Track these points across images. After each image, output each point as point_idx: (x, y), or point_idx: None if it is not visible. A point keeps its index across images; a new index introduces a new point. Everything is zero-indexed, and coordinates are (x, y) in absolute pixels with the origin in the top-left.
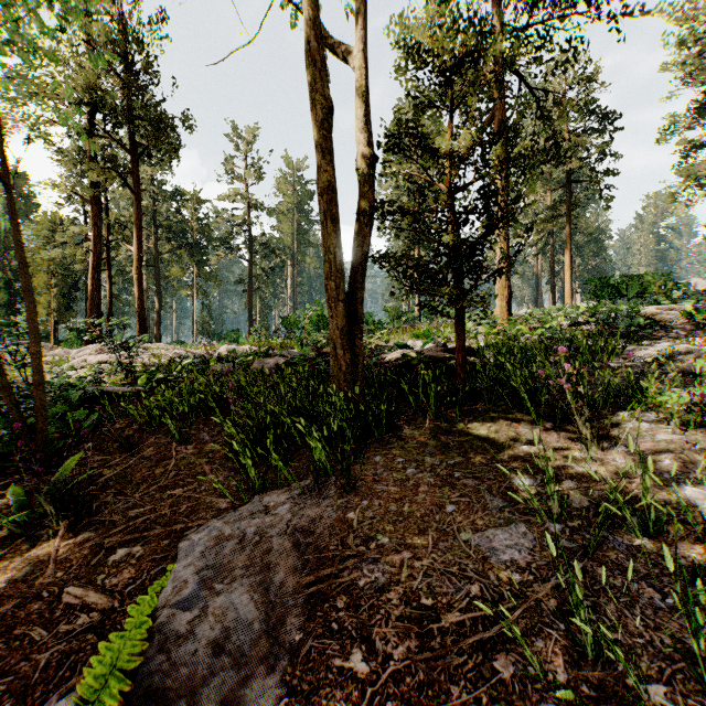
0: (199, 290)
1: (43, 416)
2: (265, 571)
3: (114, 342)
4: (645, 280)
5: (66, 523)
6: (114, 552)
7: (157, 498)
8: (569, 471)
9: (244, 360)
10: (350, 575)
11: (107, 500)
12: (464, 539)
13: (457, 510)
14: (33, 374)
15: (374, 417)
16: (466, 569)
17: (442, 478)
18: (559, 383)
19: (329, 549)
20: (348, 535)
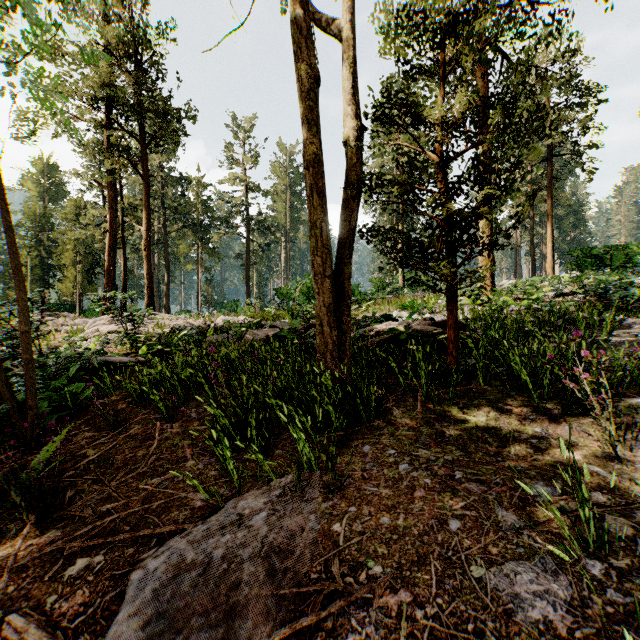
0: (202, 265)
1: (33, 394)
2: (229, 619)
3: (120, 314)
4: (629, 250)
5: (35, 518)
6: (74, 561)
7: (133, 487)
8: (595, 478)
9: (237, 331)
10: (334, 624)
11: (84, 487)
12: (477, 577)
13: (462, 528)
14: (23, 353)
15: (362, 398)
16: (484, 630)
17: (441, 479)
18: (576, 371)
19: (310, 578)
20: (332, 559)
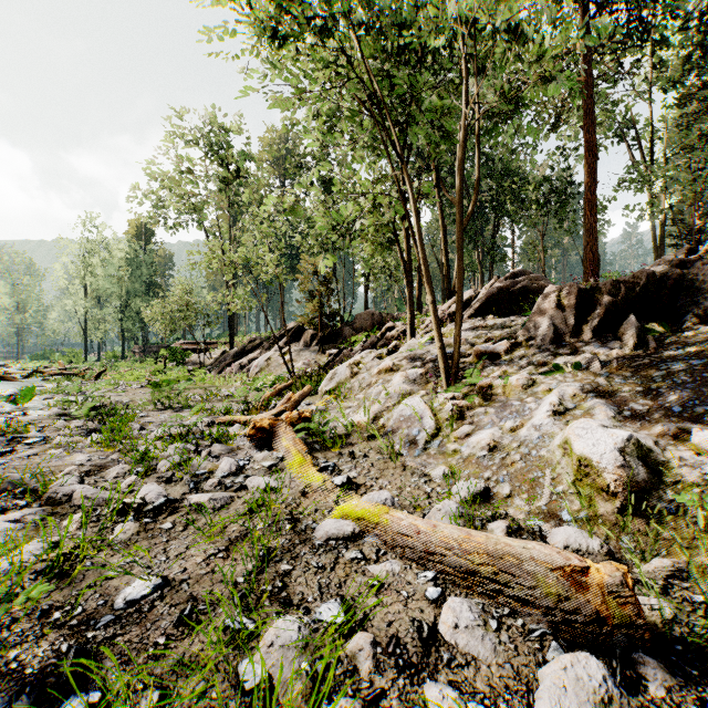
0: None
1: None
2: None
3: None
4: None
5: None
6: None
7: None
8: None
9: None
10: None
11: None
12: None
13: None
14: None
15: None
16: None
17: None
18: None
19: None
20: None
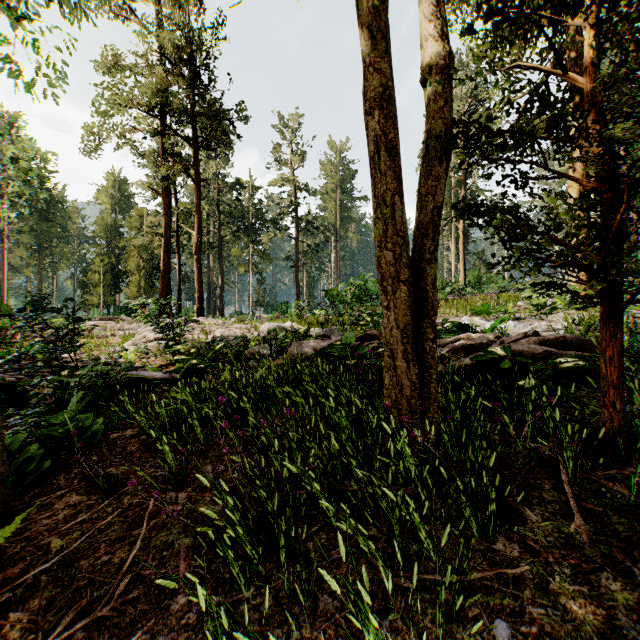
0: (254, 267)
1: None
2: None
3: (160, 322)
4: None
5: None
6: None
7: None
8: None
9: (282, 341)
10: None
11: (8, 639)
12: None
13: None
14: None
15: (463, 482)
16: None
17: None
18: None
19: None
20: None
